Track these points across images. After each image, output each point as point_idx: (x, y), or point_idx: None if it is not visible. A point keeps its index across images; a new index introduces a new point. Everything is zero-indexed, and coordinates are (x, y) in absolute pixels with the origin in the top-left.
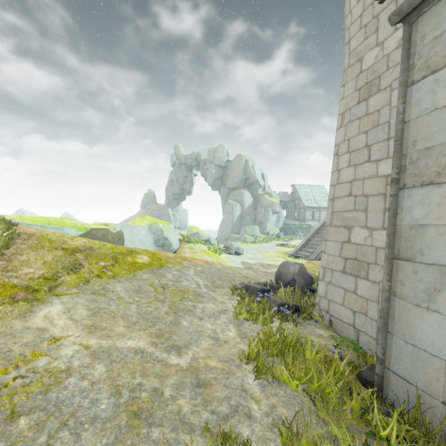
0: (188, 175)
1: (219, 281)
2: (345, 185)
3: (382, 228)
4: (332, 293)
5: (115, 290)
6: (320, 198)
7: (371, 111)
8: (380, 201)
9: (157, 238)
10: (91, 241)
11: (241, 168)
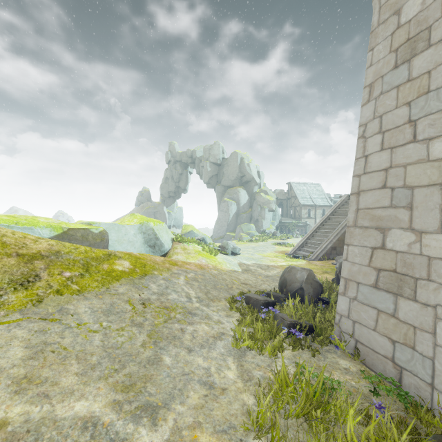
0: (183, 172)
1: (215, 291)
2: (376, 175)
3: (438, 231)
4: (358, 313)
5: (76, 312)
6: (316, 197)
7: (416, 74)
8: (434, 193)
9: (148, 238)
10: (61, 244)
11: (237, 165)
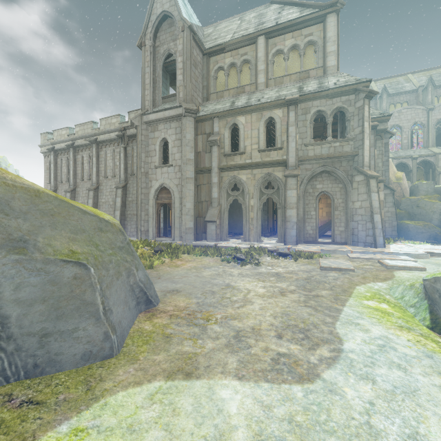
0: None
1: None
2: None
3: None
4: None
5: None
6: None
7: None
8: None
9: None
10: None
11: None
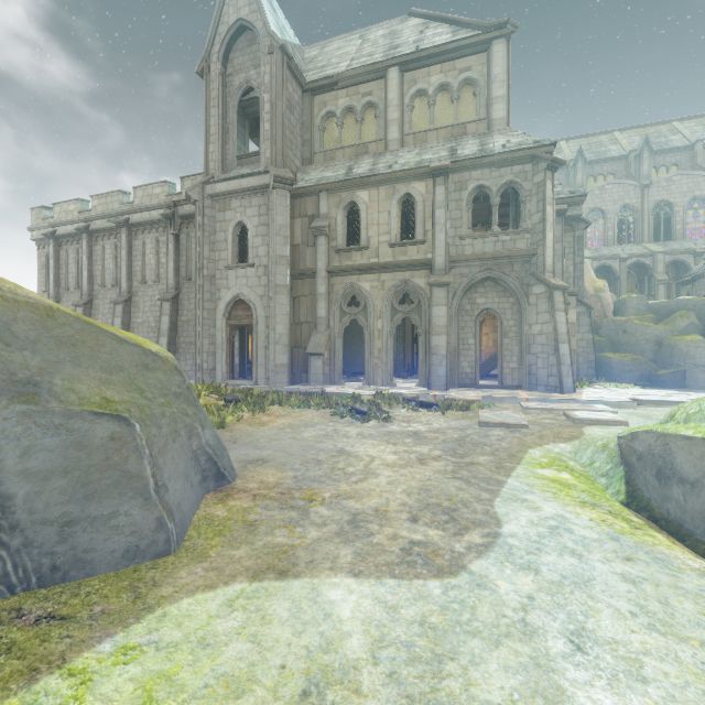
0: None
1: None
2: None
3: None
4: None
5: None
6: None
7: None
8: None
9: None
10: None
11: None
